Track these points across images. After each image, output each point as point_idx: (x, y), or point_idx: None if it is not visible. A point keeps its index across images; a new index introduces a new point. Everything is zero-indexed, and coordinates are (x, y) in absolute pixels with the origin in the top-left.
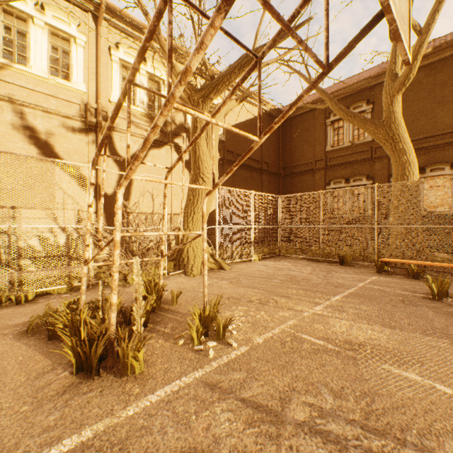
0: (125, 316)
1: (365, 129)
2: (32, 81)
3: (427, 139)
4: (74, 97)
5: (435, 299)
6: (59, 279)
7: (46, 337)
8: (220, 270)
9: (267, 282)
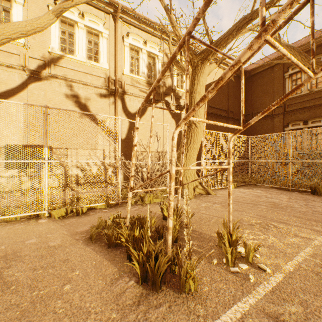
0: (158, 232)
1: None
2: (77, 65)
3: None
4: (101, 73)
5: None
6: (99, 198)
7: (105, 244)
8: (208, 195)
9: (254, 208)
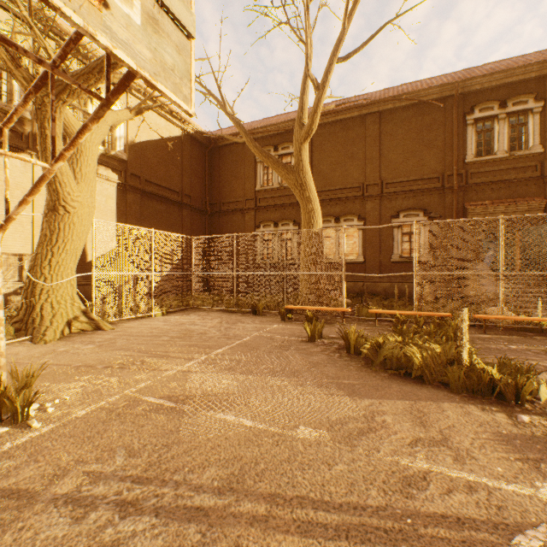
0: None
1: (279, 173)
2: None
3: (342, 190)
4: None
5: (310, 342)
6: None
7: None
8: (96, 332)
9: (151, 341)
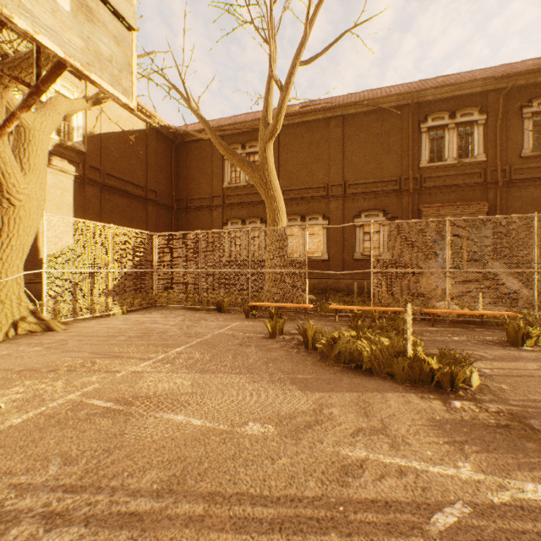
0: None
1: (244, 171)
2: None
3: (308, 190)
4: None
5: (271, 338)
6: None
7: None
8: (46, 333)
9: (106, 342)
